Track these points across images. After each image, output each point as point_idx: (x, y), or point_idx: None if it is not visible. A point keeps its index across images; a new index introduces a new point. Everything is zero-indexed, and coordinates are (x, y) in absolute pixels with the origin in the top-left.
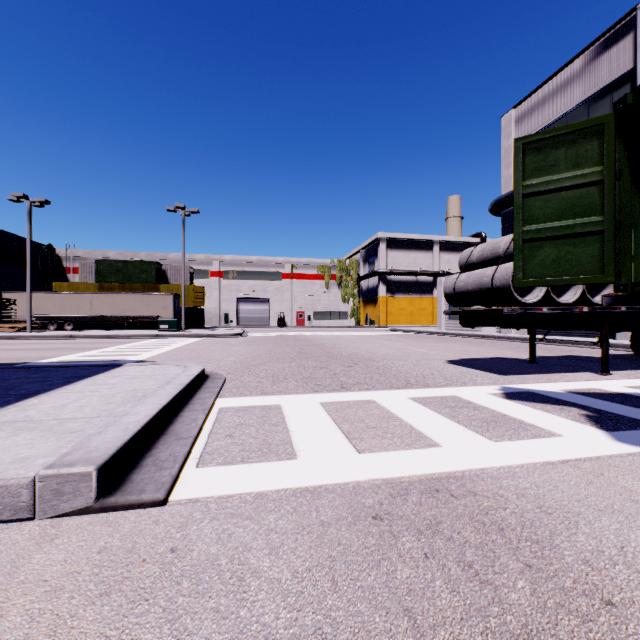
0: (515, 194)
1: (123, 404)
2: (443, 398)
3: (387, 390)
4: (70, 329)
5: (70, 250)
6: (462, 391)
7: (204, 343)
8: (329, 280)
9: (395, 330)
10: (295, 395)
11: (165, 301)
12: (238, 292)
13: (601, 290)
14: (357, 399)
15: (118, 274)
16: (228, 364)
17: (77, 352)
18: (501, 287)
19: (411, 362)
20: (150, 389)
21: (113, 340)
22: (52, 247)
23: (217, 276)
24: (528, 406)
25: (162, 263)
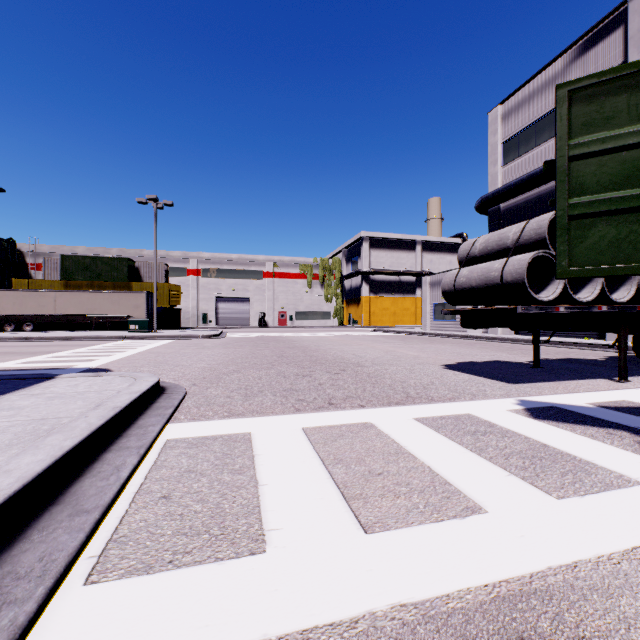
0: (558, 156)
1: (5, 448)
2: (457, 418)
3: (385, 407)
4: (29, 330)
5: (34, 245)
6: (476, 407)
7: (175, 345)
8: (312, 279)
9: (379, 330)
10: (271, 417)
11: (137, 300)
12: (217, 291)
13: (618, 287)
14: (350, 422)
15: (86, 271)
16: (195, 372)
17: (22, 357)
18: (513, 282)
19: (404, 367)
20: (67, 417)
21: (74, 342)
22: (13, 241)
23: (195, 274)
24: (566, 430)
25: (136, 260)
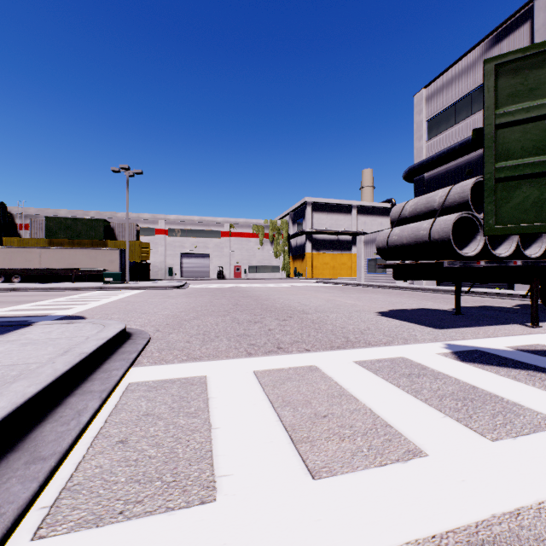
0: (486, 125)
1: None
2: (393, 361)
3: (328, 351)
4: (18, 282)
5: (22, 208)
6: (408, 351)
7: (144, 295)
8: (263, 238)
9: (321, 282)
10: (225, 360)
11: (112, 256)
12: (181, 248)
13: (531, 244)
14: (297, 365)
15: (67, 230)
16: (160, 319)
17: (7, 306)
18: (440, 240)
19: (344, 314)
20: (35, 363)
21: (55, 292)
22: (4, 205)
23: (162, 233)
24: (491, 372)
25: (111, 221)
